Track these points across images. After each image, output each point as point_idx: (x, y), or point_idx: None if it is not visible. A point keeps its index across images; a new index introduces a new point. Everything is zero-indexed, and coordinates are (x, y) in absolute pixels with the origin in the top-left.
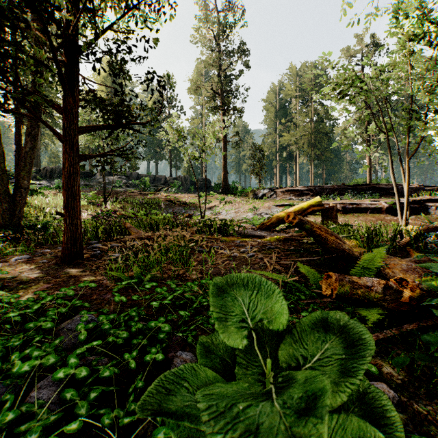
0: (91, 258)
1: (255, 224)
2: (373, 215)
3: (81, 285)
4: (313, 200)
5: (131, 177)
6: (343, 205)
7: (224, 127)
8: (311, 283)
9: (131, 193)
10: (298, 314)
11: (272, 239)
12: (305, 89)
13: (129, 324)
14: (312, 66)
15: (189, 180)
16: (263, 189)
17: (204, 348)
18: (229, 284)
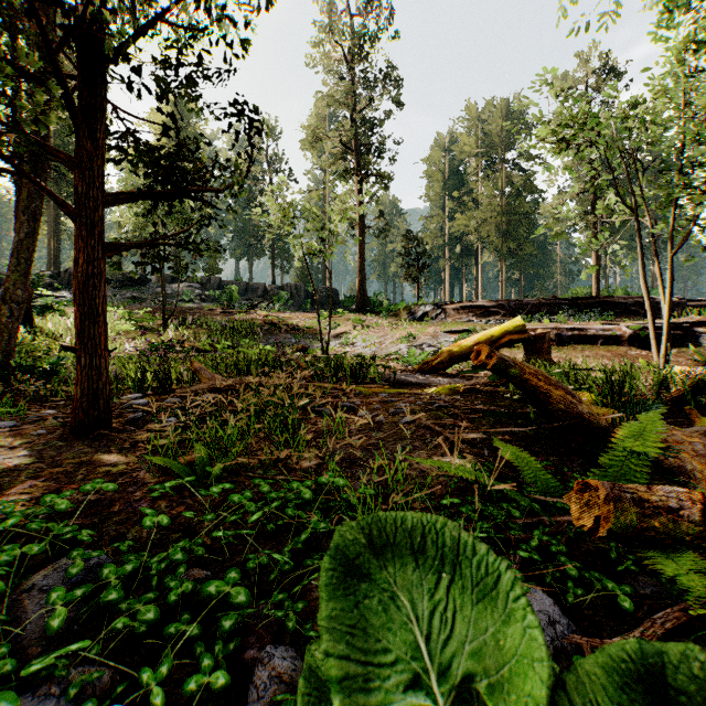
0: (124, 426)
1: (412, 363)
2: (607, 348)
3: (86, 488)
4: (511, 324)
5: (208, 285)
6: (557, 331)
7: (360, 204)
8: (527, 481)
9: (209, 311)
10: (509, 551)
11: (443, 390)
12: (492, 142)
13: (165, 581)
14: (503, 105)
15: (304, 290)
16: (424, 304)
17: (319, 685)
18: (381, 545)
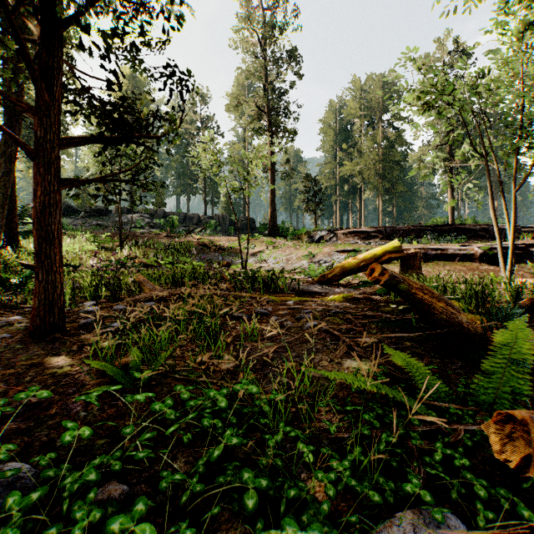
0: (75, 331)
1: (312, 276)
2: (463, 264)
3: (20, 397)
4: (390, 245)
5: (155, 215)
6: (424, 251)
7: (271, 153)
8: (420, 386)
9: (155, 235)
10: (413, 463)
11: (338, 298)
12: (372, 107)
13: (73, 508)
14: (380, 78)
15: (229, 219)
16: (321, 230)
17: None
18: None
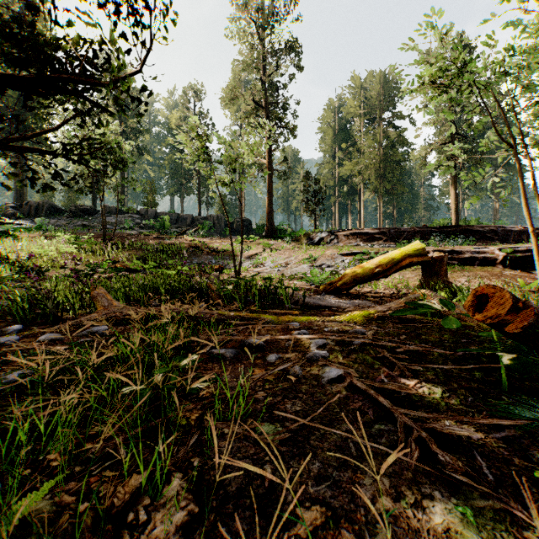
0: None
1: (315, 282)
2: (483, 269)
3: None
4: (411, 247)
5: (146, 216)
6: None
7: (268, 150)
8: None
9: (144, 236)
10: None
11: (356, 317)
12: (372, 105)
13: None
14: (381, 75)
15: (224, 220)
16: (321, 232)
17: None
18: None
